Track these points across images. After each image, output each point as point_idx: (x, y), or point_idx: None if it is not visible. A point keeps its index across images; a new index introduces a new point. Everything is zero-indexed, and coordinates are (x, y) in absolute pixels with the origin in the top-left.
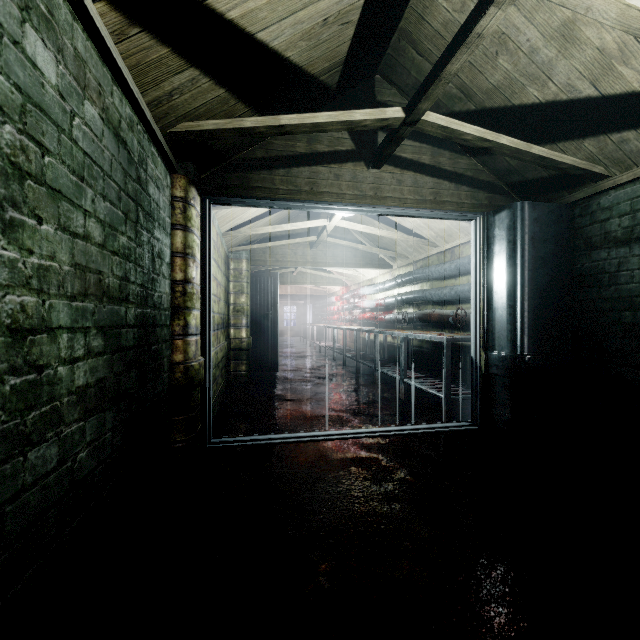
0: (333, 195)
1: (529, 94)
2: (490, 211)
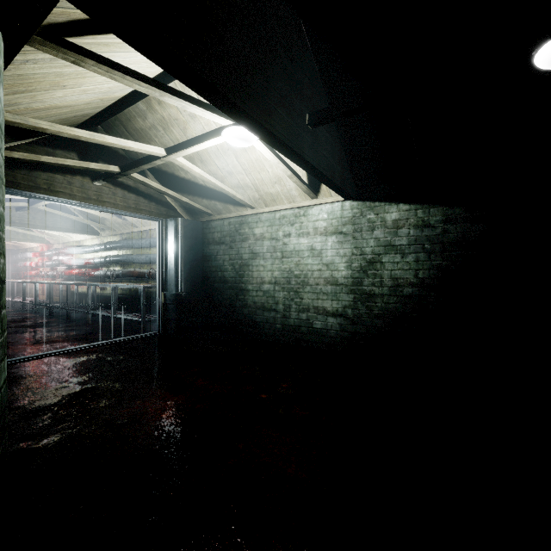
0: (67, 194)
1: (181, 174)
2: (167, 218)
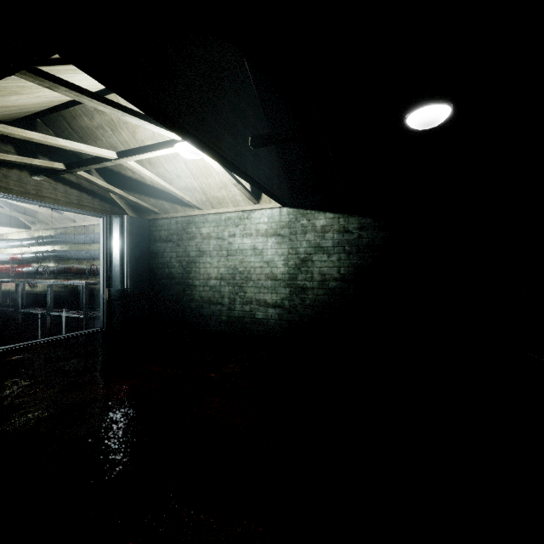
0: (2, 188)
1: (128, 173)
2: (112, 215)
